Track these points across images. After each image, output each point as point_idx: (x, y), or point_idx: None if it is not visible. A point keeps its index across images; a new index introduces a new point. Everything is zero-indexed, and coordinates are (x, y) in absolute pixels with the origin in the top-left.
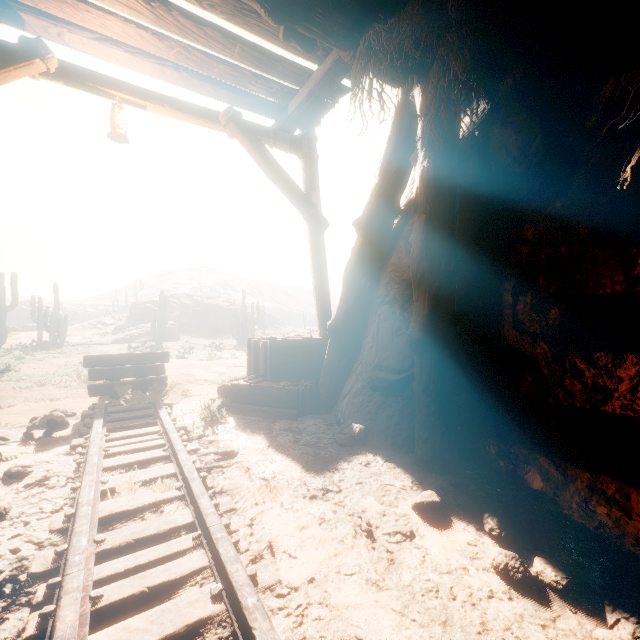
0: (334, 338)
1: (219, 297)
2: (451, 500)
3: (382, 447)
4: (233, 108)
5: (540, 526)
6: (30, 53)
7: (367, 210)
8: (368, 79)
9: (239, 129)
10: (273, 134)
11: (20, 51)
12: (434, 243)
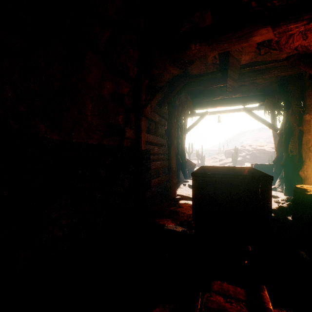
0: (274, 164)
1: (266, 145)
2: (282, 198)
3: (278, 191)
4: (244, 107)
5: (291, 200)
6: (205, 114)
7: (279, 130)
8: (265, 110)
9: (246, 111)
10: (257, 108)
11: (204, 114)
12: (286, 142)
